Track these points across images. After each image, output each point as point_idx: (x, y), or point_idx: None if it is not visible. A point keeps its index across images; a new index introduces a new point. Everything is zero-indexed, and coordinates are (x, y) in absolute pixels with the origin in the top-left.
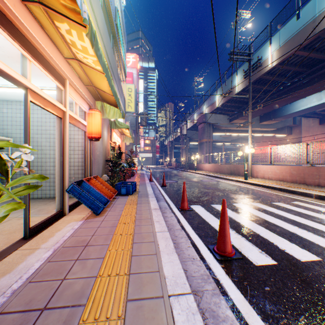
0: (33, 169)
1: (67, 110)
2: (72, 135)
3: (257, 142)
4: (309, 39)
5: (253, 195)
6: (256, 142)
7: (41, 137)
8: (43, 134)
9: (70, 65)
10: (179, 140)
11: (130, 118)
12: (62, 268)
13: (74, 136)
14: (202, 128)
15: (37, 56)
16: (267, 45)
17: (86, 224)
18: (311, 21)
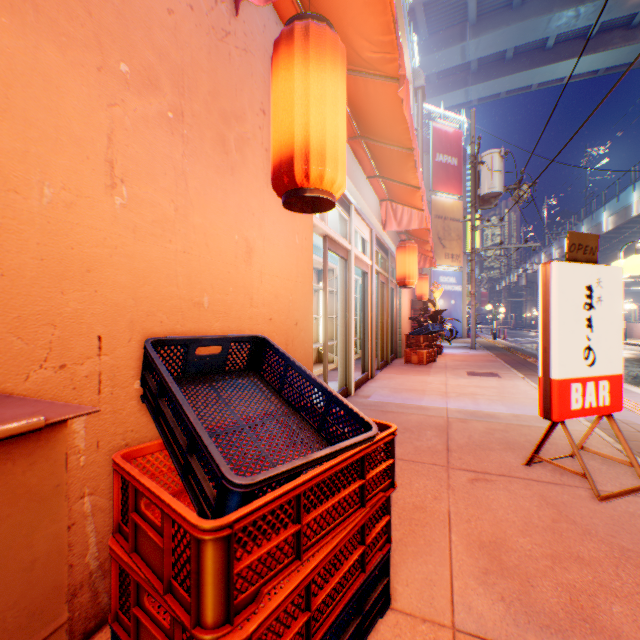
0: None
1: None
2: None
3: None
4: (622, 222)
5: None
6: None
7: None
8: None
9: None
10: None
11: None
12: None
13: None
14: None
15: None
16: (602, 210)
17: None
18: (623, 208)
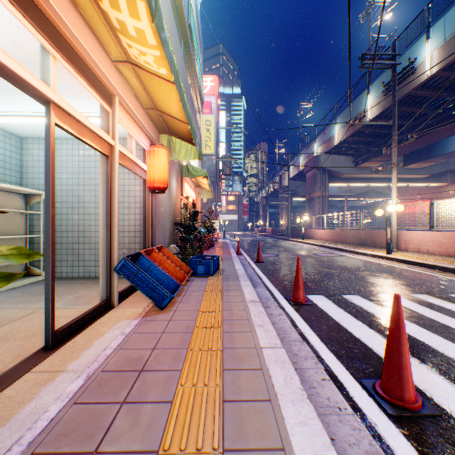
0: (73, 235)
1: (117, 144)
2: (127, 186)
3: (403, 195)
4: None
5: (410, 280)
6: (401, 195)
7: (83, 190)
8: (86, 185)
9: (121, 74)
10: (276, 195)
11: (208, 165)
12: (95, 423)
13: (129, 188)
14: (313, 176)
15: (66, 51)
16: (422, 41)
17: (143, 325)
18: None
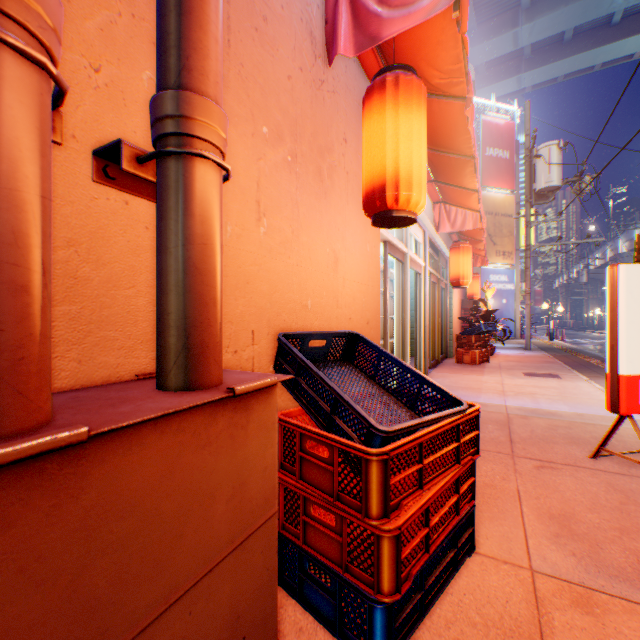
0: None
1: None
2: None
3: None
4: None
5: None
6: None
7: None
8: None
9: None
10: None
11: None
12: None
13: None
14: None
15: None
16: None
17: None
18: None
